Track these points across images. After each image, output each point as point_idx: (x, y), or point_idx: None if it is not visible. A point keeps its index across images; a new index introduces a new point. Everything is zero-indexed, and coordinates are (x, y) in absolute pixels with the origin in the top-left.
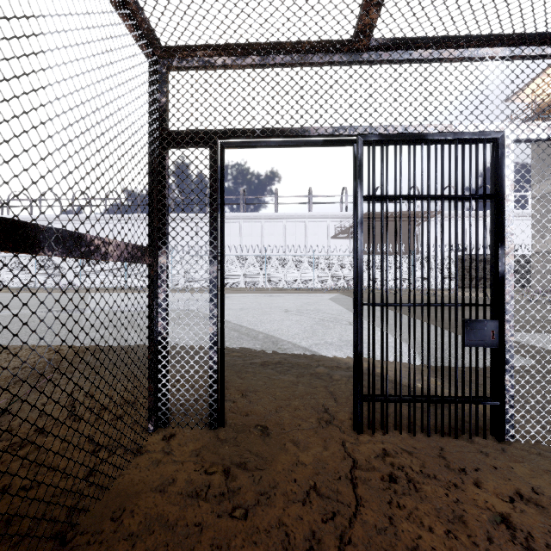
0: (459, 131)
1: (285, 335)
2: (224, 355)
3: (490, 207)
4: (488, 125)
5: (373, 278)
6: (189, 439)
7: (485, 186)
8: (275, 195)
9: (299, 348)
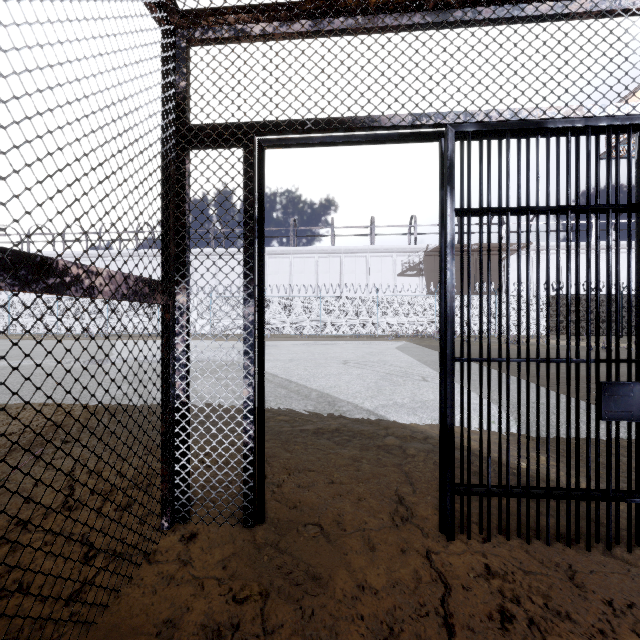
0: (593, 115)
1: (344, 393)
2: (263, 427)
3: (636, 224)
4: (636, 105)
5: (468, 323)
6: (216, 542)
7: (630, 192)
8: (332, 225)
9: (361, 410)
